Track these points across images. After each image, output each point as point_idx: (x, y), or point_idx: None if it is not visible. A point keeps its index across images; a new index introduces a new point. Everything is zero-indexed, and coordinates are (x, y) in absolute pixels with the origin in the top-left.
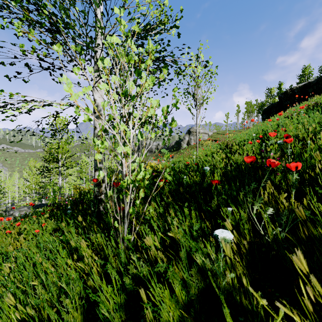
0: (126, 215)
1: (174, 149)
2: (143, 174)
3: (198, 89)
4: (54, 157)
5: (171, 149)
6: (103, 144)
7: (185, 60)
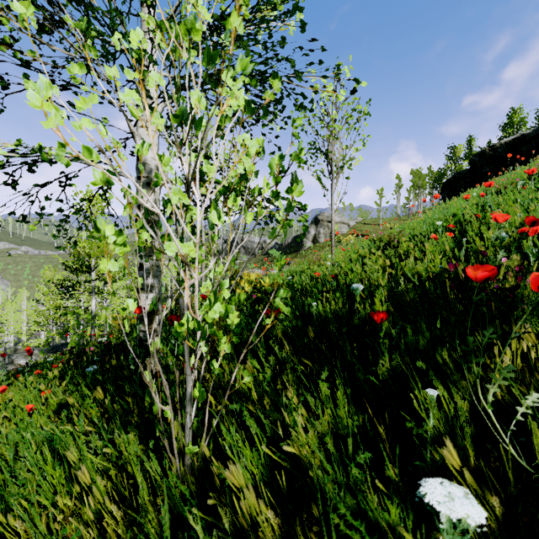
0: (188, 396)
1: (292, 250)
2: (222, 310)
3: (335, 142)
4: (82, 264)
5: (286, 249)
6: (122, 235)
7: (314, 77)
